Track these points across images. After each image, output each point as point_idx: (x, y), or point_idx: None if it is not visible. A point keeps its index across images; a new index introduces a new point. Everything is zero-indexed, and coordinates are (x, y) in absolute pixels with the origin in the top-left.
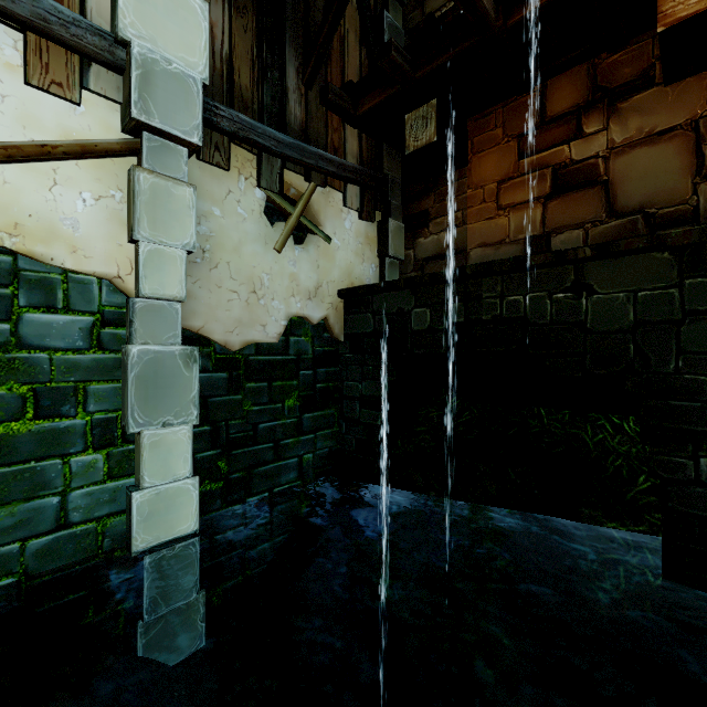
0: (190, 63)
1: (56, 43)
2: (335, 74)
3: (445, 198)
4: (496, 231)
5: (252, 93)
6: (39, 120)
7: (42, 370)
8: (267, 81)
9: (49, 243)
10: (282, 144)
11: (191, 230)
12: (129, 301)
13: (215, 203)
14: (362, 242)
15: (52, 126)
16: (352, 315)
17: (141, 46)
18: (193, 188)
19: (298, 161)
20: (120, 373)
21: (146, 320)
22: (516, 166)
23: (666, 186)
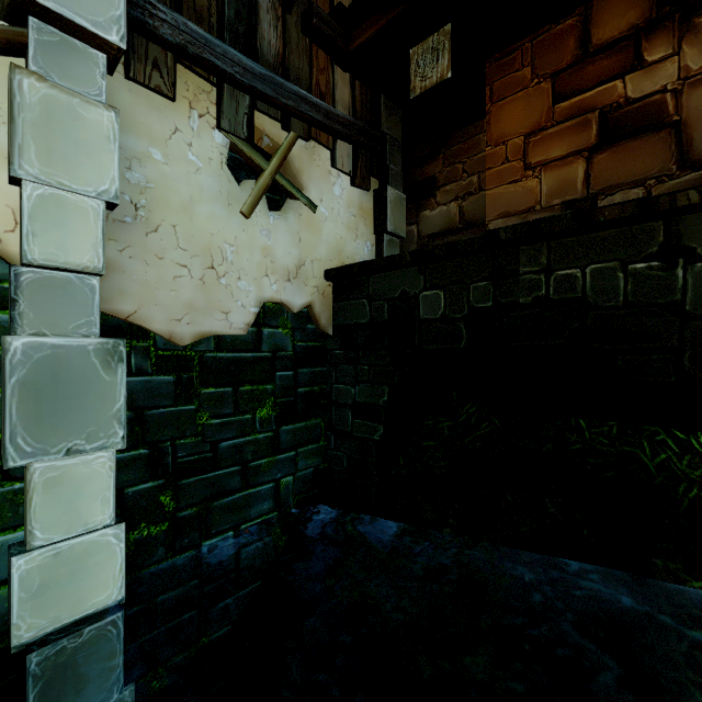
0: None
1: None
2: (321, 0)
3: (457, 160)
4: (523, 196)
5: (208, 1)
6: None
7: None
8: None
9: None
10: (250, 73)
11: (112, 172)
12: (10, 270)
13: (155, 143)
14: (355, 214)
15: None
16: (343, 302)
17: None
18: (115, 112)
19: (273, 100)
20: None
21: (39, 300)
22: (550, 113)
23: None
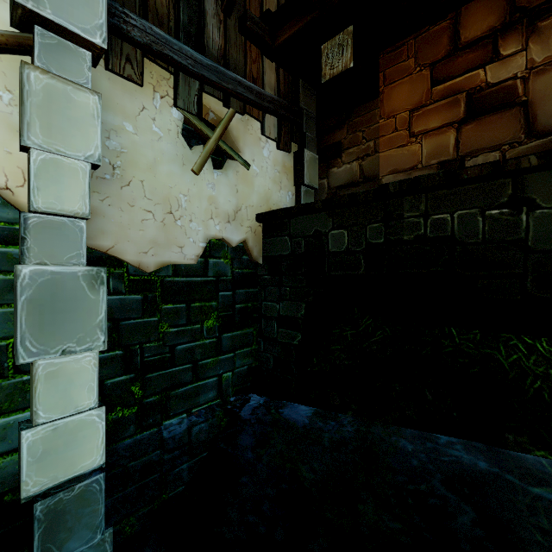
0: None
1: None
2: (253, 7)
3: (358, 129)
4: (408, 157)
5: (168, 10)
6: None
7: None
8: None
9: None
10: (199, 64)
11: (96, 141)
12: (20, 215)
13: (127, 118)
14: (280, 170)
15: None
16: (270, 238)
17: None
18: (98, 96)
19: (217, 85)
20: (12, 297)
21: (42, 238)
22: (428, 93)
23: None
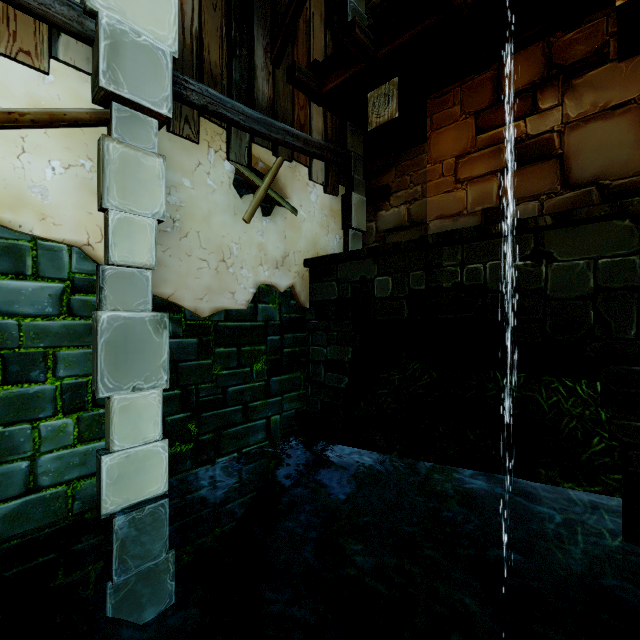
0: (159, 36)
1: (24, 12)
2: (301, 54)
3: (405, 173)
4: (454, 203)
5: (221, 69)
6: (6, 88)
7: (10, 336)
8: (236, 58)
9: (17, 210)
10: (250, 118)
11: (161, 199)
12: (99, 268)
13: (185, 175)
14: (327, 214)
15: (20, 94)
16: (318, 283)
17: (110, 17)
18: (163, 158)
19: (266, 136)
20: (91, 339)
21: (116, 287)
22: (473, 141)
23: (620, 158)
